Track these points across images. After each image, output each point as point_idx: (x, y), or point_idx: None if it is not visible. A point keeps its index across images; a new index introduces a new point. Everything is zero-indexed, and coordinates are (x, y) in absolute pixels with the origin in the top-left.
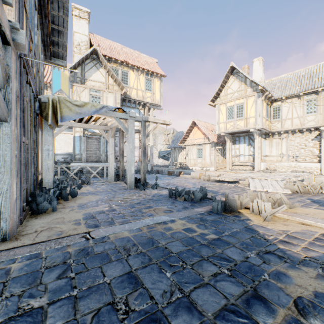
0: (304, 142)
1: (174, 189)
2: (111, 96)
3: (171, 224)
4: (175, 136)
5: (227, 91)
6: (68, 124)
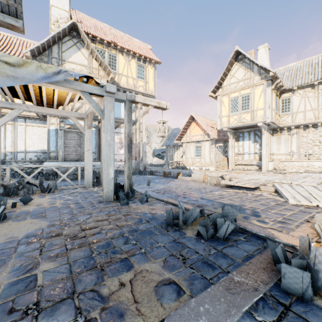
0: (318, 138)
1: (175, 202)
2: None
3: None
4: (171, 134)
5: (230, 81)
6: (22, 107)
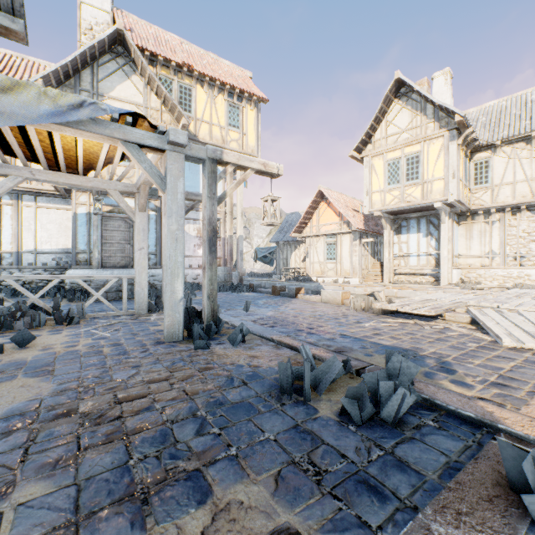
0: None
1: (294, 344)
2: None
3: None
4: (285, 222)
5: (386, 131)
6: (23, 172)
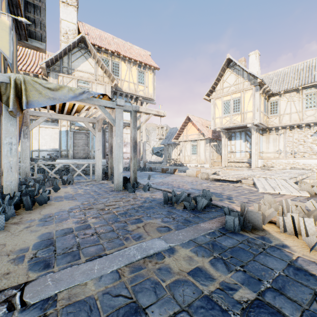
0: (303, 138)
1: (170, 191)
2: (101, 88)
3: (170, 259)
4: (169, 133)
5: (223, 85)
6: (47, 115)
